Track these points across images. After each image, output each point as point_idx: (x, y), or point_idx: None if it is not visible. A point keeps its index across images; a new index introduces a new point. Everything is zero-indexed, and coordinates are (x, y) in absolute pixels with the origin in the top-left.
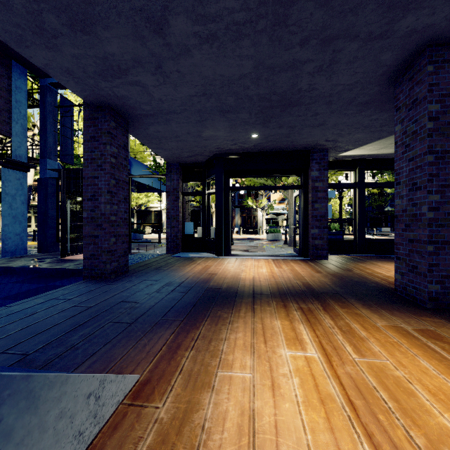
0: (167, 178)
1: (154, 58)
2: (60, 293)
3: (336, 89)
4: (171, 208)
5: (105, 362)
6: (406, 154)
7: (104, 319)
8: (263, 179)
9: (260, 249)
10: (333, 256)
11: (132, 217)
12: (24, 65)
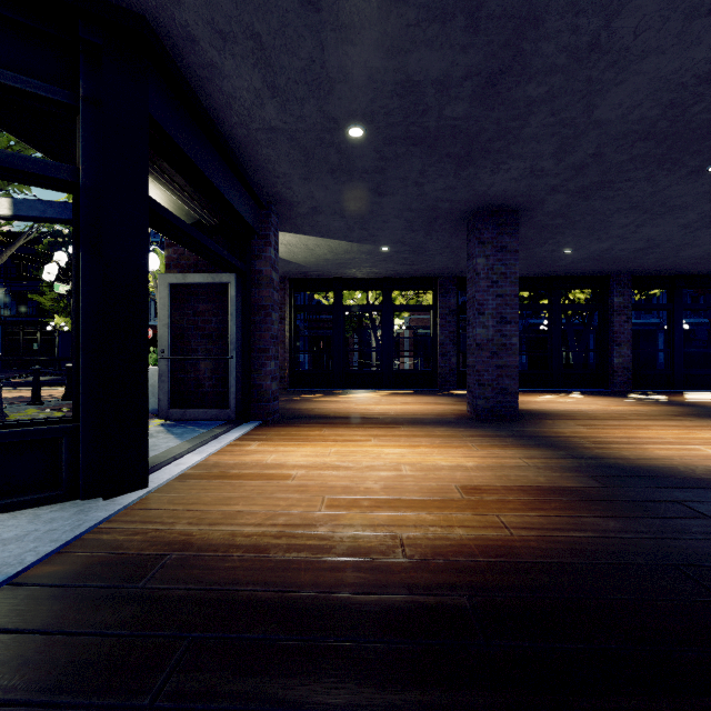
0: None
1: None
2: None
3: (480, 187)
4: None
5: None
6: (493, 289)
7: None
8: None
9: None
10: None
11: None
12: None
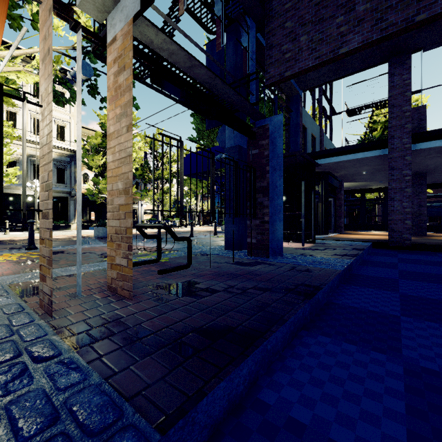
0: None
1: None
2: None
3: None
4: None
5: None
6: (416, 197)
7: None
8: None
9: None
10: None
11: None
12: None
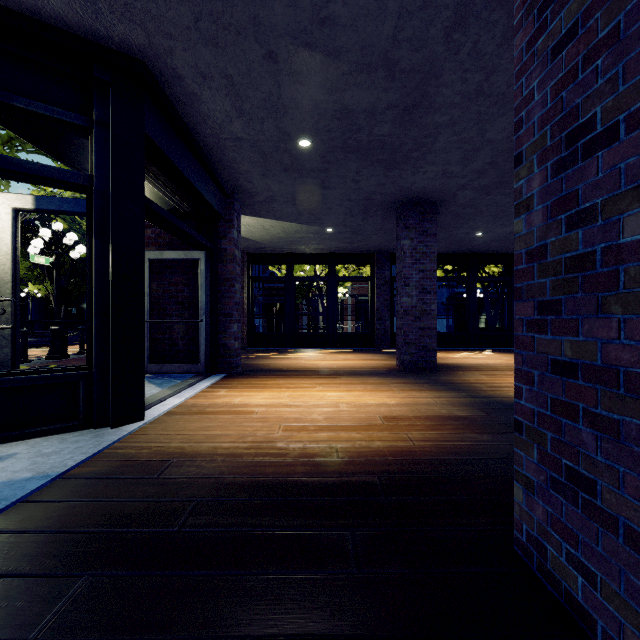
0: None
1: None
2: None
3: (405, 184)
4: None
5: None
6: (417, 265)
7: None
8: None
9: None
10: None
11: None
12: None
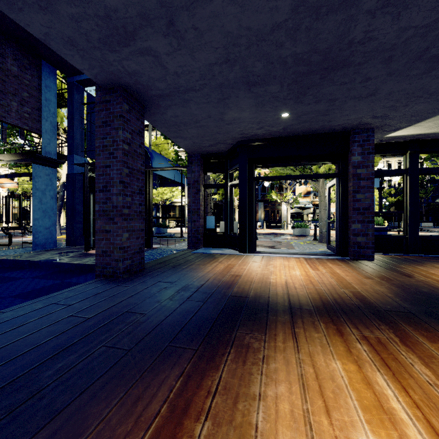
0: (188, 170)
1: (164, 9)
2: (64, 296)
3: (403, 36)
4: (192, 201)
5: (69, 436)
6: None
7: (97, 340)
8: (290, 170)
9: (287, 245)
10: (378, 256)
11: (158, 212)
12: (53, 64)
